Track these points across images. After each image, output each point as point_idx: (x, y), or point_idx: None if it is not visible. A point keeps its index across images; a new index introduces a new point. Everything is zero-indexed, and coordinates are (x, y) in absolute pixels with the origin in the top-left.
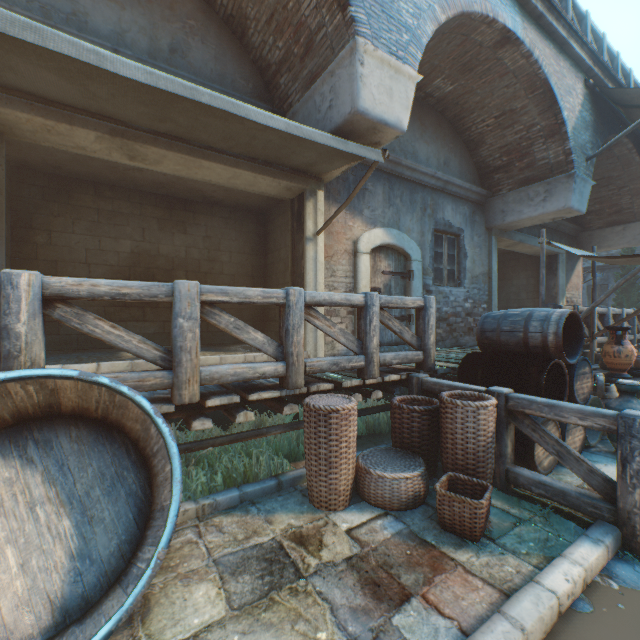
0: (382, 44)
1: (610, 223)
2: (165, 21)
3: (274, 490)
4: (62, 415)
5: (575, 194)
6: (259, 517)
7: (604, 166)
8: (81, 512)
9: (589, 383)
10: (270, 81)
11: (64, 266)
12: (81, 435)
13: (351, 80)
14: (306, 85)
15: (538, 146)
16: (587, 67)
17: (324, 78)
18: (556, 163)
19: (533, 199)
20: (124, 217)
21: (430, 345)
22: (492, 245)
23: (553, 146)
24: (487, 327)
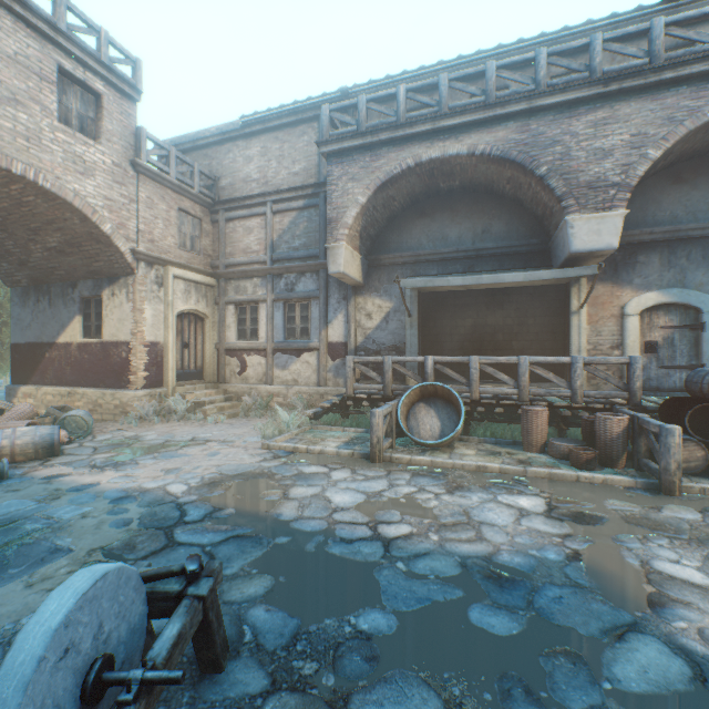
0: (588, 208)
1: None
2: (479, 219)
3: (511, 444)
4: (438, 396)
5: None
6: (499, 447)
7: None
8: (442, 422)
9: None
10: (539, 222)
11: (440, 337)
12: (442, 403)
13: (566, 237)
14: (554, 229)
15: None
16: None
17: (558, 230)
18: None
19: None
20: (467, 306)
21: (635, 389)
22: None
23: None
24: (687, 379)
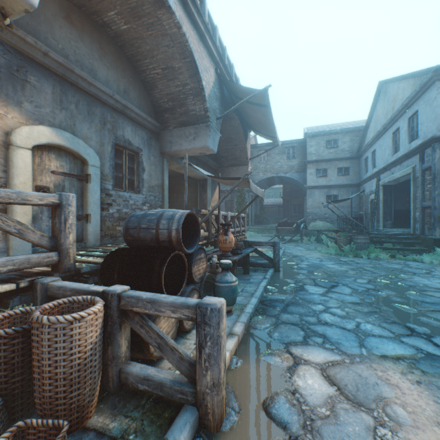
0: None
1: (232, 165)
2: None
3: None
4: None
5: (211, 139)
6: None
7: (229, 130)
8: None
9: (205, 265)
10: None
11: None
12: None
13: None
14: None
15: (190, 101)
16: (217, 61)
17: None
18: (200, 115)
19: (188, 137)
20: None
21: (69, 245)
22: (165, 165)
23: (198, 103)
24: (131, 225)
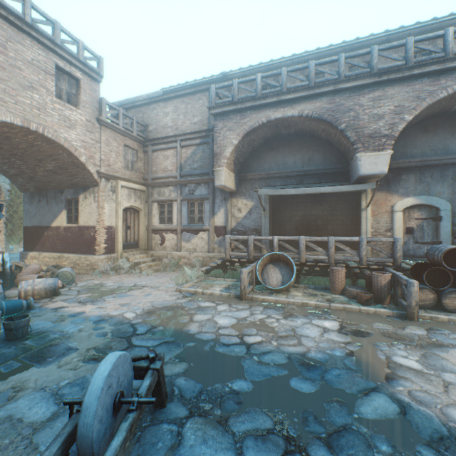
0: (369, 149)
1: None
2: (306, 152)
3: (324, 289)
4: (280, 260)
5: None
6: (316, 291)
7: None
8: (282, 276)
9: None
10: (342, 155)
11: (283, 222)
12: (283, 264)
13: (357, 166)
14: (350, 160)
15: None
16: None
17: (352, 161)
18: None
19: None
20: (300, 203)
21: (397, 257)
22: None
23: None
24: (426, 251)
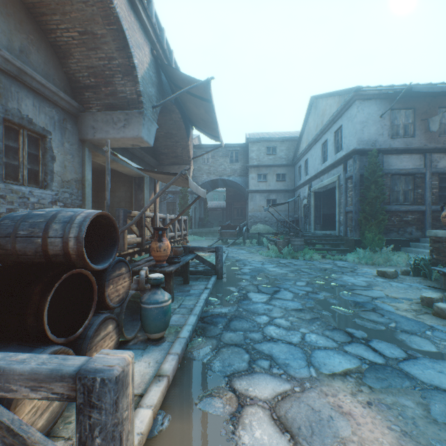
0: None
1: (173, 163)
2: None
3: None
4: None
5: (145, 129)
6: None
7: (169, 125)
8: None
9: (128, 282)
10: None
11: None
12: None
13: None
14: None
15: (119, 79)
16: (153, 40)
17: None
18: (132, 99)
19: (117, 124)
20: None
21: None
22: (86, 156)
23: (129, 84)
24: (2, 231)
